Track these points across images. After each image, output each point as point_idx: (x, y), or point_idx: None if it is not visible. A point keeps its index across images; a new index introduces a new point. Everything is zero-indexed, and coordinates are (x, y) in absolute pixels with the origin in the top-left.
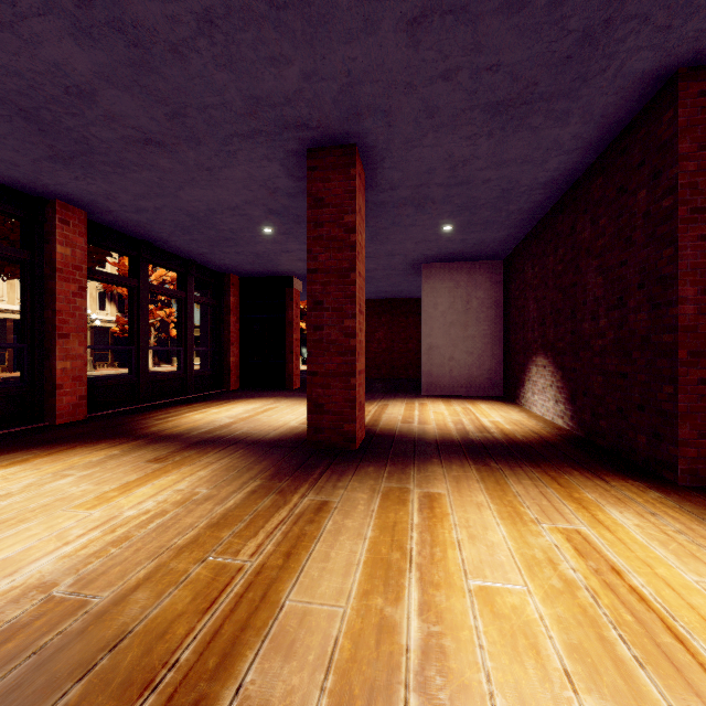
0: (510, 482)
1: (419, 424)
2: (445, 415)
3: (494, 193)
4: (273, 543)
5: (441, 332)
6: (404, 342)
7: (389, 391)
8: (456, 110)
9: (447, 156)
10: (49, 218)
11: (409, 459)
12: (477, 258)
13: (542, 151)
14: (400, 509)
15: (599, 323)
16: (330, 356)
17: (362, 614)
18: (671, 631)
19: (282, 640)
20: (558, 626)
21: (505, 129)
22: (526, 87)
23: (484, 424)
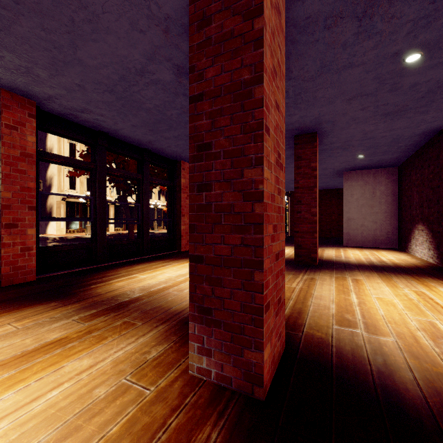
0: (393, 278)
1: (345, 258)
2: (359, 255)
3: (389, 140)
4: (301, 284)
5: (356, 210)
6: (329, 215)
7: (322, 243)
8: (367, 117)
9: (361, 130)
10: (178, 168)
11: (343, 269)
12: (379, 167)
13: (415, 123)
14: (344, 281)
15: None
16: (304, 224)
17: (338, 297)
18: (442, 308)
19: (317, 298)
20: (403, 304)
21: (393, 119)
22: (402, 107)
23: (383, 259)
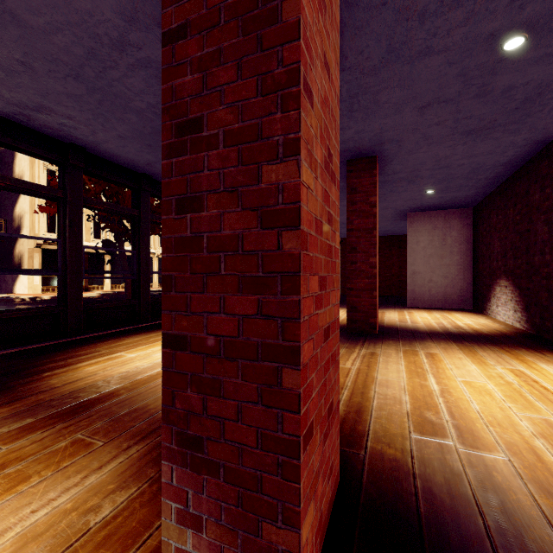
0: (478, 351)
1: (412, 323)
2: (428, 319)
3: (466, 170)
4: (358, 363)
5: (422, 262)
6: (388, 268)
7: (381, 304)
8: (442, 136)
9: (434, 155)
10: None
11: (412, 339)
12: (451, 207)
13: (501, 148)
14: (415, 357)
15: (545, 257)
16: (361, 279)
17: (411, 382)
18: None
19: (383, 384)
20: (501, 391)
21: (475, 140)
22: (489, 122)
23: (459, 324)
